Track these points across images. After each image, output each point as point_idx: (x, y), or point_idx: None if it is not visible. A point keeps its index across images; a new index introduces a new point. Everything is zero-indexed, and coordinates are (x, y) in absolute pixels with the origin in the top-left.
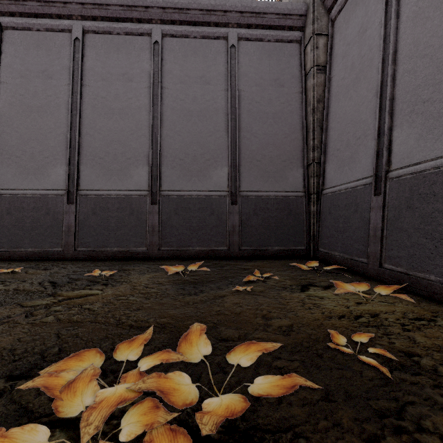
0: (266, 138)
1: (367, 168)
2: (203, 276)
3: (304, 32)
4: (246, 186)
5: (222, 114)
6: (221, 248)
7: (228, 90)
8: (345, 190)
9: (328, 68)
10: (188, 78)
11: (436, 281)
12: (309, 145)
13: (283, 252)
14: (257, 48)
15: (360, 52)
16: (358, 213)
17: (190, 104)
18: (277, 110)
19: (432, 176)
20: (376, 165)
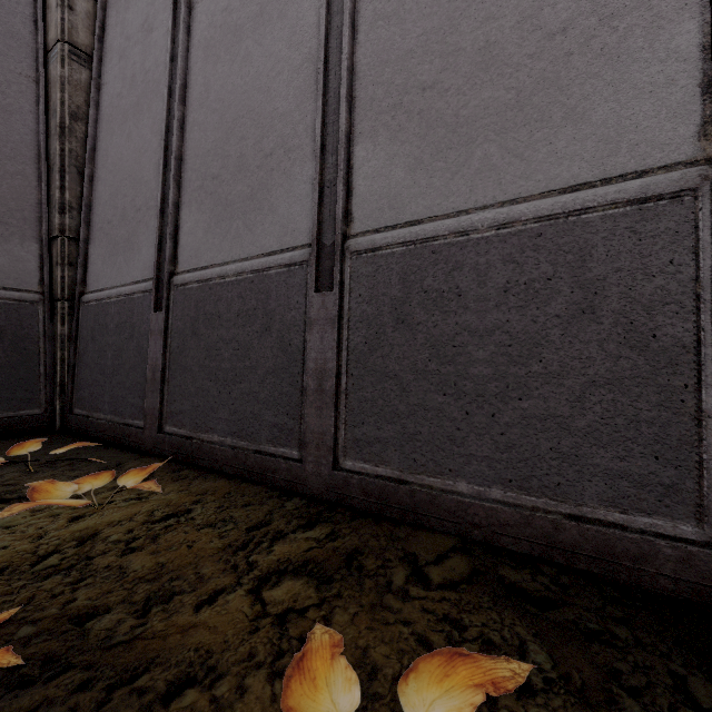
0: None
1: (149, 264)
2: None
3: None
4: None
5: None
6: None
7: None
8: (118, 297)
9: (96, 63)
10: None
11: (219, 442)
12: (53, 198)
13: None
14: None
15: (145, 62)
16: (134, 341)
17: None
18: None
19: (218, 288)
20: (159, 260)
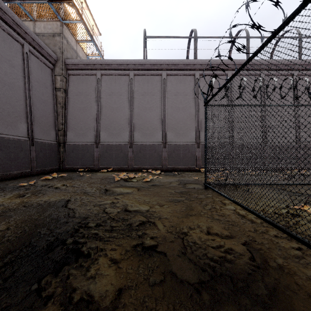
0: (42, 112)
1: (91, 139)
2: (62, 178)
3: (54, 67)
4: (36, 136)
5: (22, 91)
6: (27, 170)
7: (24, 77)
8: (82, 144)
9: (67, 92)
10: (1, 56)
11: (113, 167)
12: (59, 121)
13: (52, 169)
14: (36, 61)
15: (86, 100)
16: (89, 152)
17: (4, 75)
18: (46, 99)
19: (111, 145)
20: (96, 139)
